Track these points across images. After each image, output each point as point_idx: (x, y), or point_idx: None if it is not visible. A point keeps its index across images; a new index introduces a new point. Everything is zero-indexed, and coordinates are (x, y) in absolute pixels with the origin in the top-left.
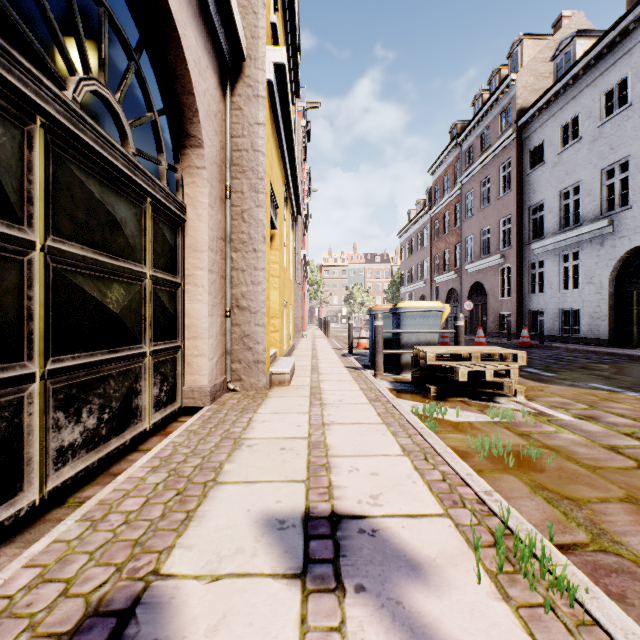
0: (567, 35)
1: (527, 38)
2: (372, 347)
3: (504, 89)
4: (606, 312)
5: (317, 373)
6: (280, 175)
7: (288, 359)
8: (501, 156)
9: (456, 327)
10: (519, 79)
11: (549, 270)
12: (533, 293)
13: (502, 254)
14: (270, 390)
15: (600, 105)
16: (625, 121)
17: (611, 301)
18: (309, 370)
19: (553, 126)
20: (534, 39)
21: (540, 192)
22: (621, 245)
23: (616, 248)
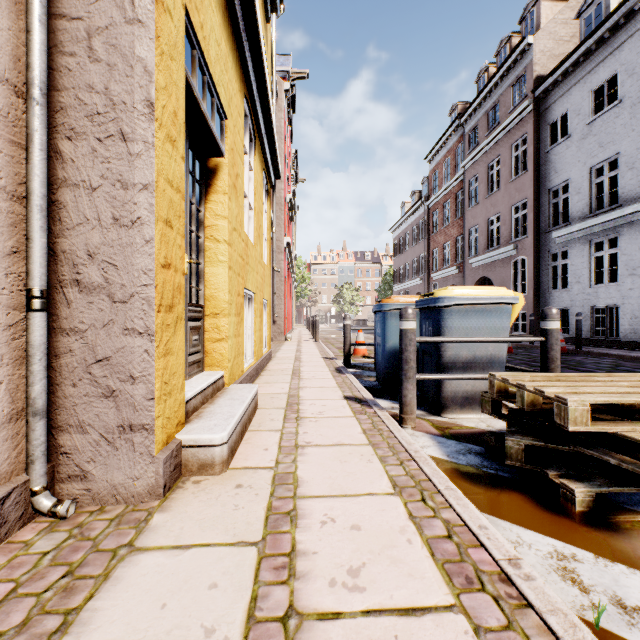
0: None
1: None
2: (384, 361)
3: (518, 55)
4: None
5: (295, 417)
6: (232, 67)
7: (241, 392)
8: (514, 133)
9: (546, 332)
10: (536, 42)
11: (576, 261)
12: (553, 289)
13: (515, 244)
14: (166, 499)
15: None
16: None
17: None
18: (282, 408)
19: (581, 91)
20: None
21: (564, 171)
22: None
23: None
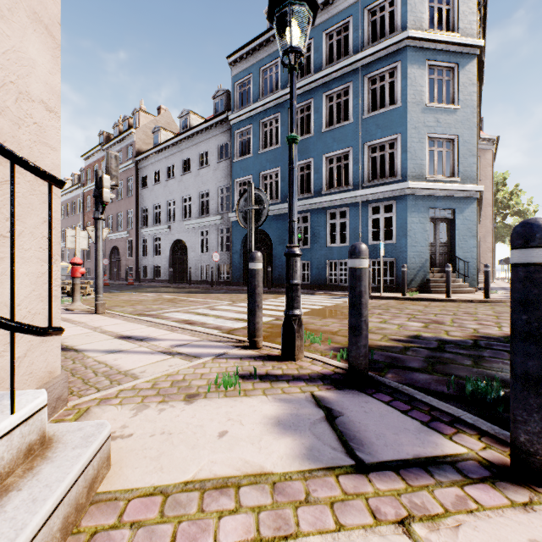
0: (158, 126)
1: (142, 111)
2: None
3: (129, 134)
4: (169, 267)
5: None
6: None
7: None
8: (128, 172)
9: None
10: (137, 133)
11: (150, 244)
12: (144, 256)
13: (128, 231)
14: None
15: (167, 171)
16: (174, 183)
17: (171, 262)
18: None
19: (151, 170)
20: (146, 113)
21: (146, 202)
22: (173, 238)
23: (172, 239)
